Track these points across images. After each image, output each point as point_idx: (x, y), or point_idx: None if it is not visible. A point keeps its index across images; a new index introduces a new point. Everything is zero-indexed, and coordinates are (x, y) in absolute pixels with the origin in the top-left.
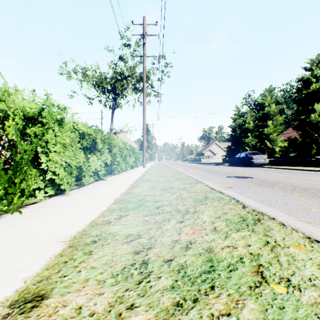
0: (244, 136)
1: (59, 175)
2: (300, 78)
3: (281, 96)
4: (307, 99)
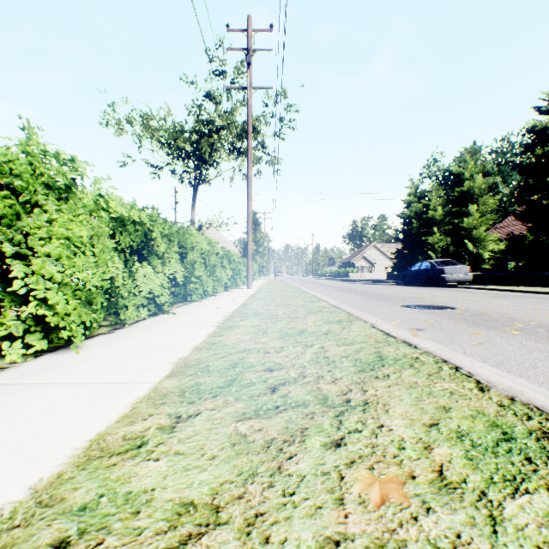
0: (426, 233)
1: (56, 307)
2: (530, 127)
3: (492, 162)
4: (543, 164)
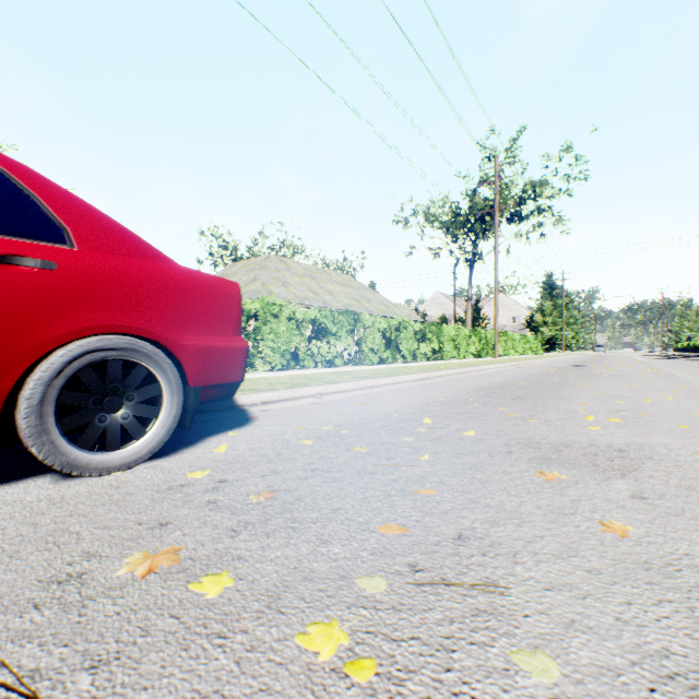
0: None
1: (406, 353)
2: None
3: None
4: None
